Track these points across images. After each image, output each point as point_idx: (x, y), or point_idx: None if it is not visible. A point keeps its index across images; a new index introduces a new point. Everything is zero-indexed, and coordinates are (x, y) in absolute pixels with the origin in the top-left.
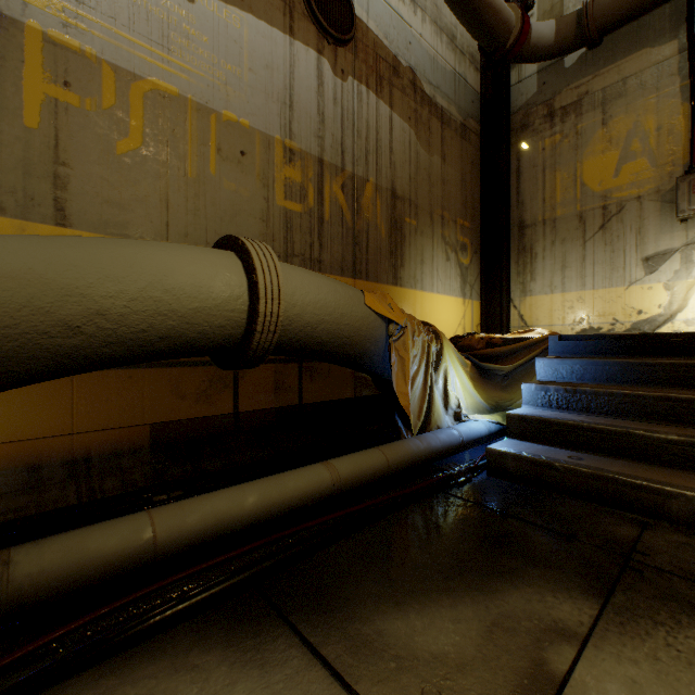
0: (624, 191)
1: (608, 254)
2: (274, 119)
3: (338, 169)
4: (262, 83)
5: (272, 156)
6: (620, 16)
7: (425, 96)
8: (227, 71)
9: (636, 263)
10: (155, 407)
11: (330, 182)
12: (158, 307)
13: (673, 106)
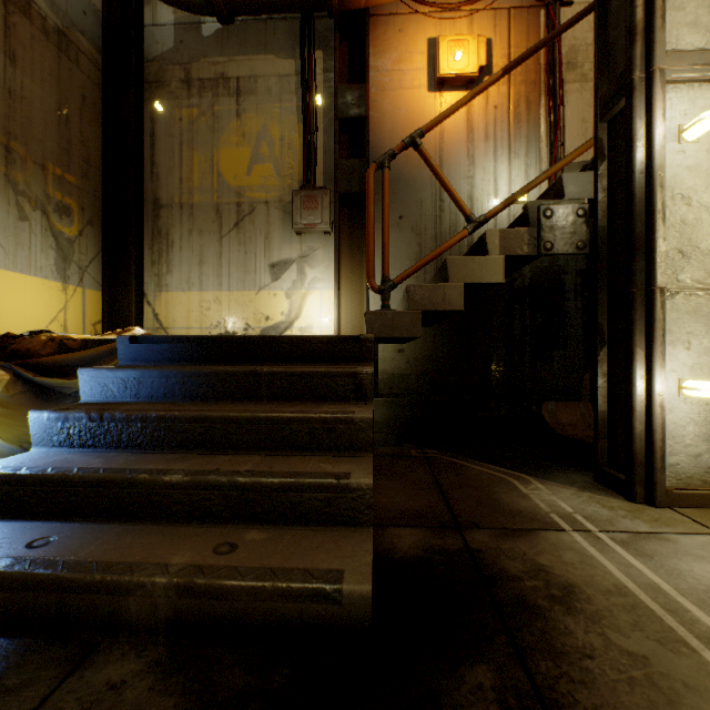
0: (256, 193)
1: (243, 255)
2: None
3: None
4: None
5: None
6: None
7: None
8: None
9: (266, 268)
10: None
11: None
12: None
13: (293, 123)
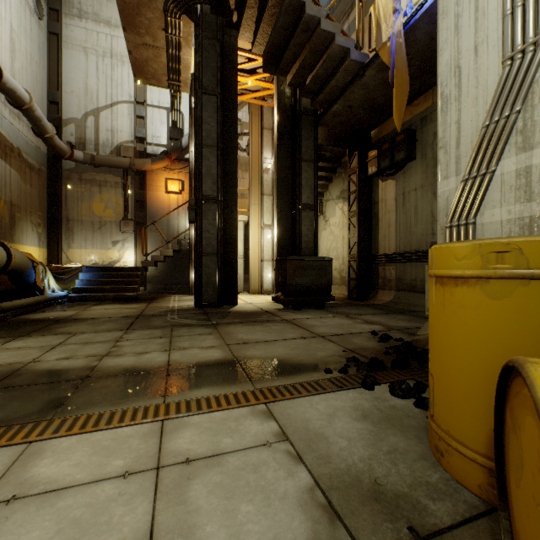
0: (107, 218)
1: (102, 238)
2: None
3: None
4: None
5: None
6: (105, 165)
7: (24, 159)
8: None
9: (111, 243)
10: None
11: None
12: None
13: (120, 197)
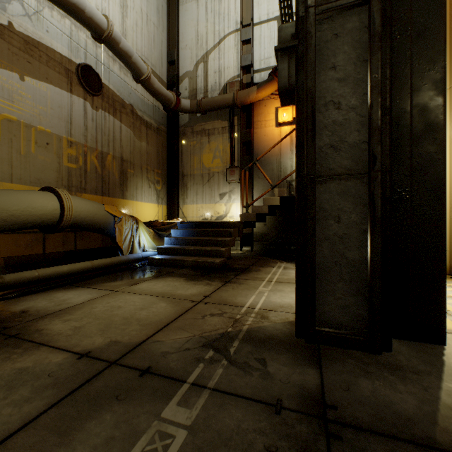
0: (215, 169)
1: (210, 191)
2: (63, 129)
3: (94, 149)
4: (57, 113)
5: (62, 144)
6: (210, 109)
7: (138, 116)
8: (40, 109)
9: (218, 195)
10: (6, 250)
11: (90, 155)
12: (30, 213)
13: (227, 143)
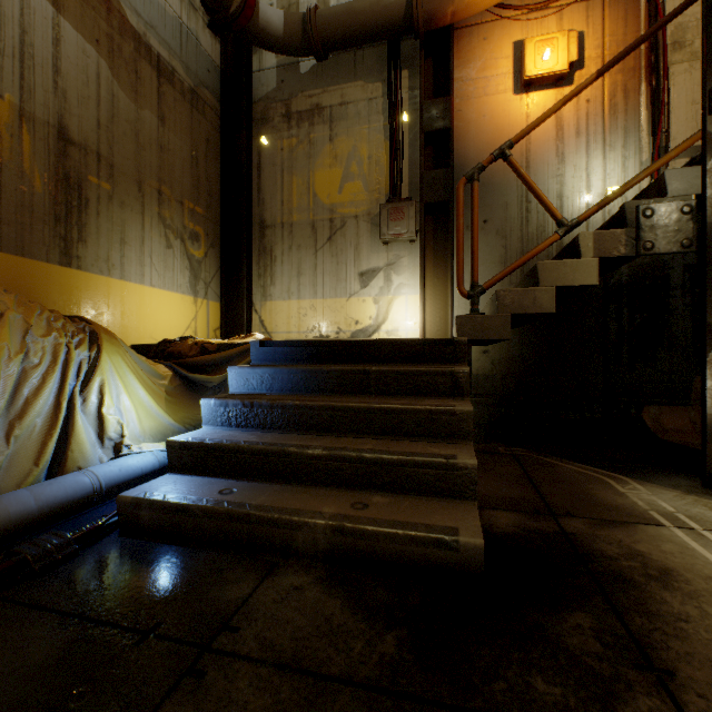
0: (347, 208)
1: (335, 266)
2: None
3: None
4: None
5: None
6: (338, 37)
7: (129, 25)
8: None
9: (355, 277)
10: None
11: None
12: None
13: (380, 141)
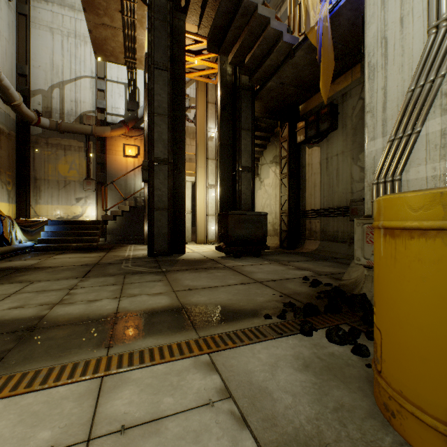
0: (71, 178)
1: (67, 195)
2: None
3: None
4: None
5: None
6: (69, 132)
7: None
8: None
9: (74, 199)
10: None
11: None
12: None
13: (83, 160)
